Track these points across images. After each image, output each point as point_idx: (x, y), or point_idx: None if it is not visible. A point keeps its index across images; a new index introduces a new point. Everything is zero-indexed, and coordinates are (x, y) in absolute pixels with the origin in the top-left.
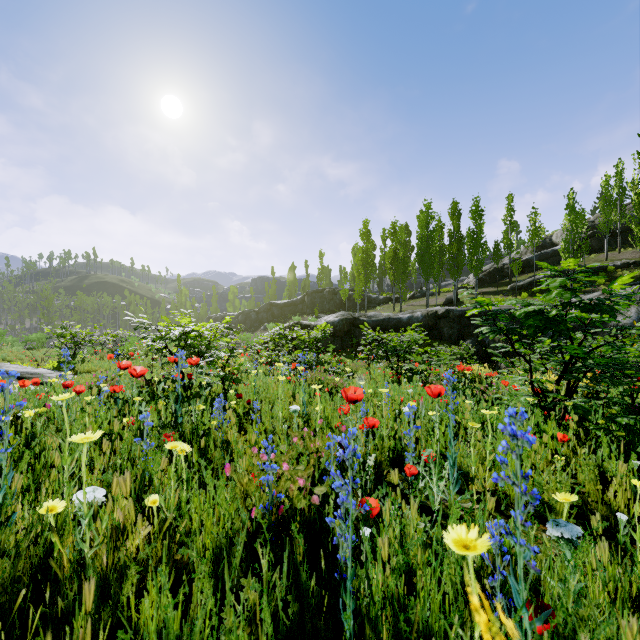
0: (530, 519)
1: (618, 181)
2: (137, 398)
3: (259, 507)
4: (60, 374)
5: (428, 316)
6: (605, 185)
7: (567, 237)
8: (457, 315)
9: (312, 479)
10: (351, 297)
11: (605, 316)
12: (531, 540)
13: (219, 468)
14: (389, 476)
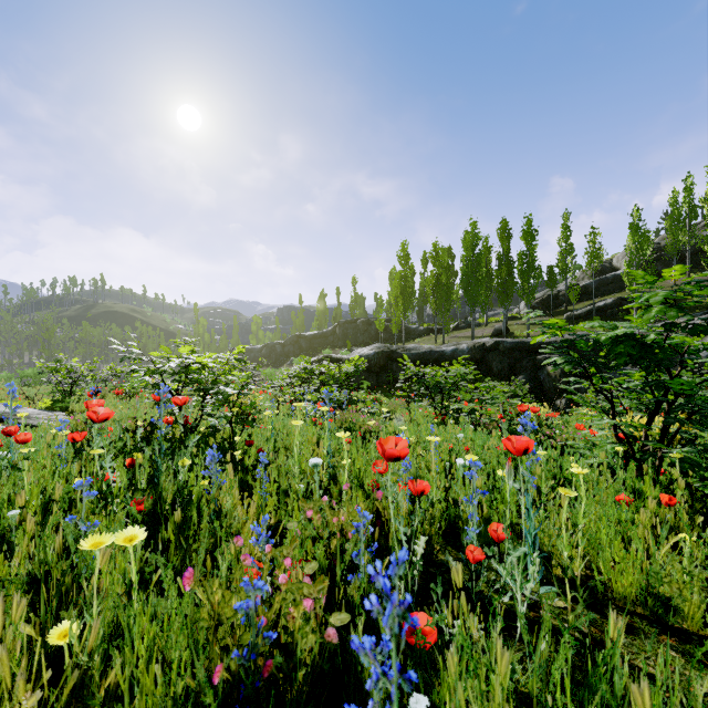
0: (646, 625)
1: (687, 197)
2: (97, 450)
3: (232, 654)
4: (4, 417)
5: (475, 349)
6: (673, 202)
7: (631, 260)
8: (508, 347)
9: (333, 573)
10: (388, 328)
11: (707, 343)
12: (698, 704)
13: (188, 564)
14: (440, 554)
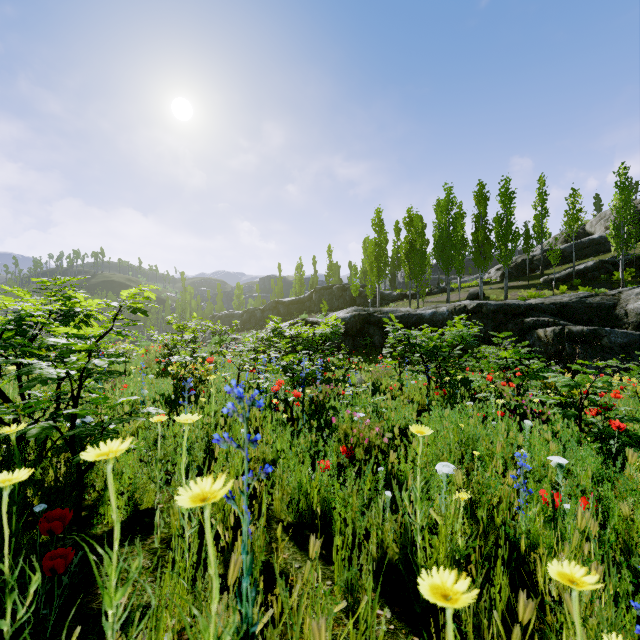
0: None
1: None
2: None
3: None
4: None
5: (455, 311)
6: None
7: (617, 220)
8: (491, 310)
9: None
10: (362, 293)
11: None
12: None
13: None
14: None
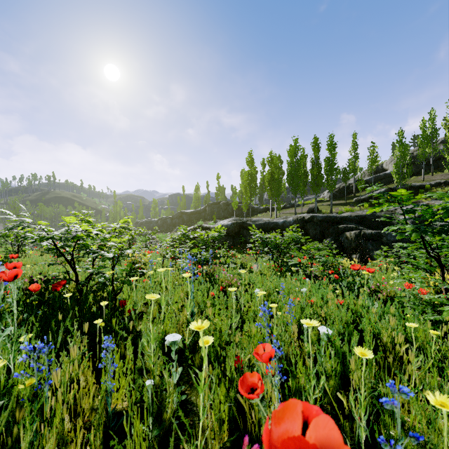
0: None
1: (431, 124)
2: None
3: None
4: None
5: (298, 221)
6: (422, 126)
7: (397, 163)
8: (319, 220)
9: None
10: (240, 207)
11: None
12: None
13: None
14: None
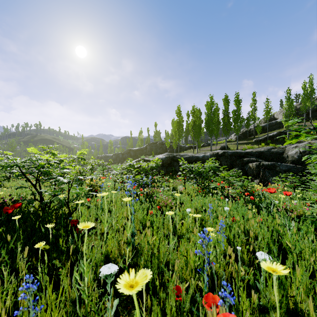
0: None
1: (310, 85)
2: None
3: None
4: None
5: (213, 155)
6: (304, 87)
7: (286, 113)
8: (229, 154)
9: None
10: (171, 146)
11: None
12: None
13: None
14: None
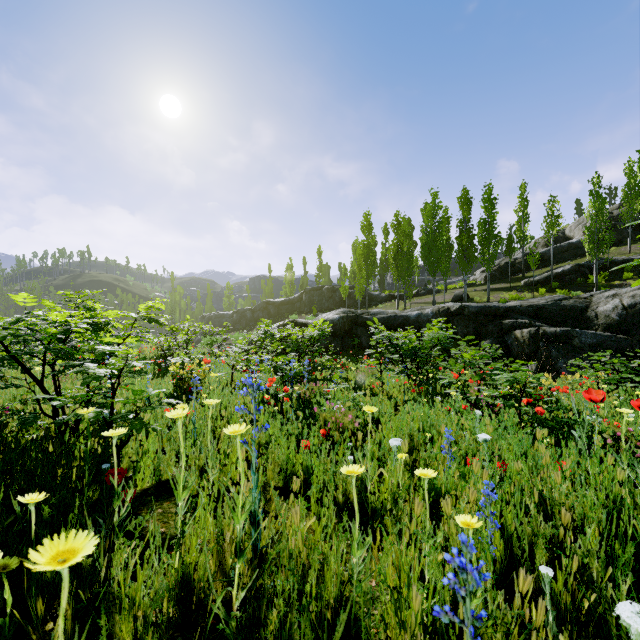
0: None
1: None
2: None
3: None
4: None
5: (439, 313)
6: (629, 171)
7: (591, 226)
8: (473, 312)
9: None
10: (351, 295)
11: None
12: None
13: None
14: None
